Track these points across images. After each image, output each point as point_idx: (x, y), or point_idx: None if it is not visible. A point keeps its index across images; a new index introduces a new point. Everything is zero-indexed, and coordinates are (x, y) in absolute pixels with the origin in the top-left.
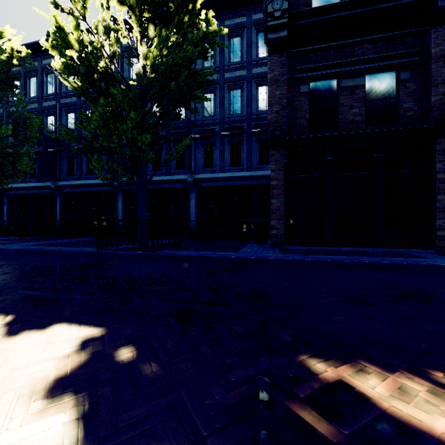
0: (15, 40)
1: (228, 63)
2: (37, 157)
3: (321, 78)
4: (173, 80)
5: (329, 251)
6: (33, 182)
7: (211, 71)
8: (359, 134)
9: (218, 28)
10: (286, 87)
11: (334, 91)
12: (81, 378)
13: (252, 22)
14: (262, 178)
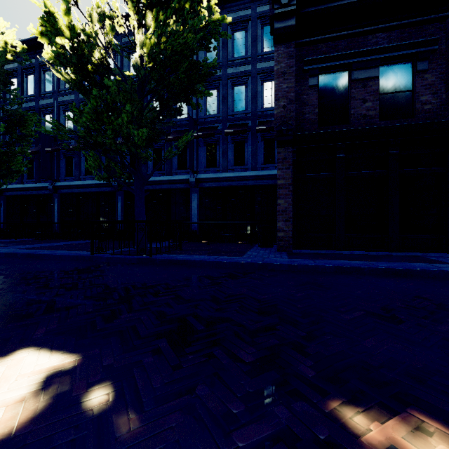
0: (9, 34)
1: (231, 58)
2: (34, 157)
3: (331, 70)
4: (173, 72)
5: (340, 255)
6: (30, 183)
7: (214, 62)
8: (373, 129)
9: (221, 17)
10: (294, 79)
11: (345, 84)
12: (28, 441)
13: (256, 15)
14: (267, 178)
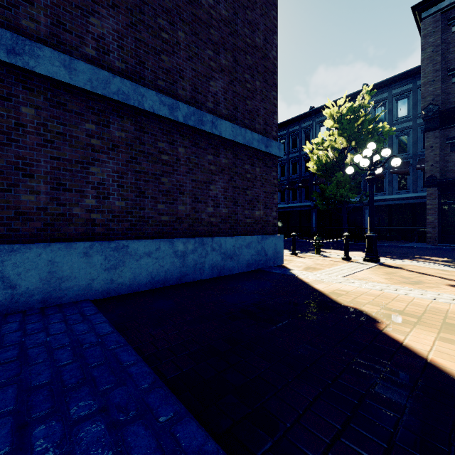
0: None
1: (396, 119)
2: None
3: None
4: None
5: None
6: None
7: None
8: None
9: (389, 129)
10: (439, 150)
11: None
12: None
13: (416, 87)
14: (426, 197)
